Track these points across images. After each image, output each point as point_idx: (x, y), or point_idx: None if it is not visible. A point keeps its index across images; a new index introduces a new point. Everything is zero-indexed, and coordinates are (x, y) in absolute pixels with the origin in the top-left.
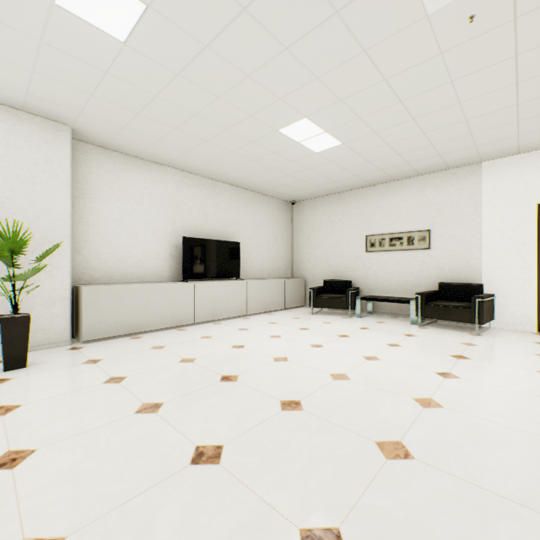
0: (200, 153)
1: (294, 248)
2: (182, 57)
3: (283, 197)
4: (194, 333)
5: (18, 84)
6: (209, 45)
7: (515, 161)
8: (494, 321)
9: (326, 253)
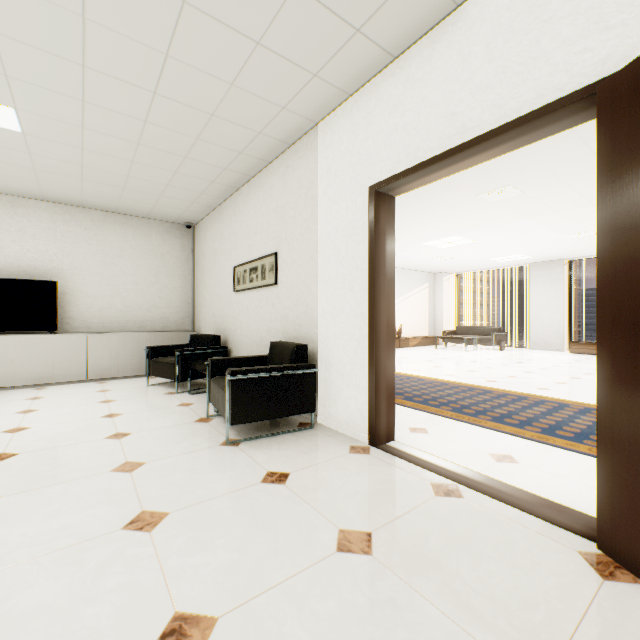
0: None
1: (195, 289)
2: None
3: (164, 218)
4: None
5: None
6: None
7: (348, 110)
8: (330, 414)
9: (212, 295)
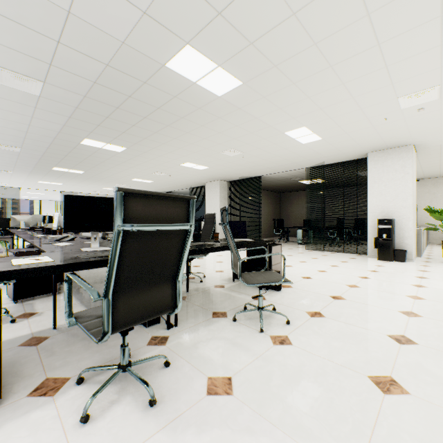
0: (441, 161)
1: None
2: None
3: (416, 177)
4: None
5: None
6: None
7: None
8: None
9: None
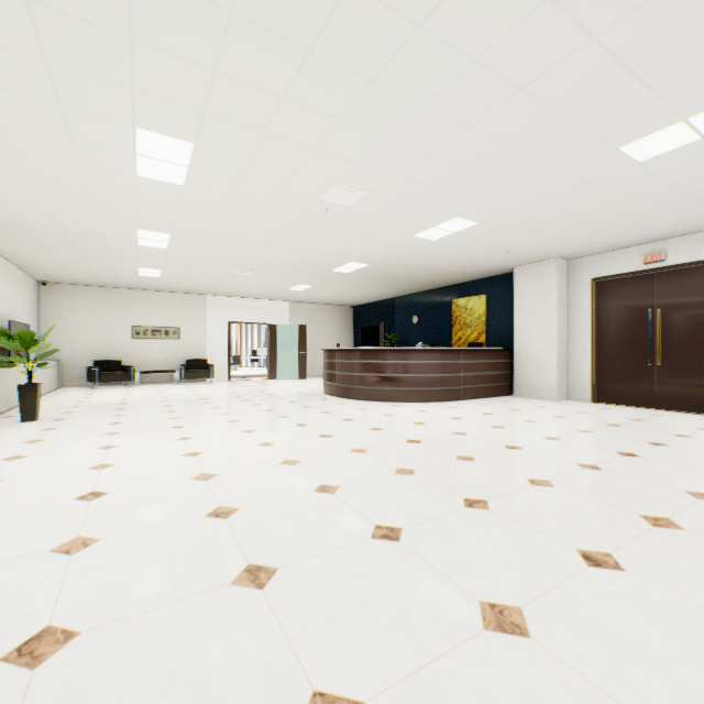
0: (55, 255)
1: (42, 329)
2: (152, 252)
3: (42, 278)
4: (61, 403)
5: (29, 220)
6: (168, 256)
7: (221, 299)
8: (213, 378)
9: (90, 337)
